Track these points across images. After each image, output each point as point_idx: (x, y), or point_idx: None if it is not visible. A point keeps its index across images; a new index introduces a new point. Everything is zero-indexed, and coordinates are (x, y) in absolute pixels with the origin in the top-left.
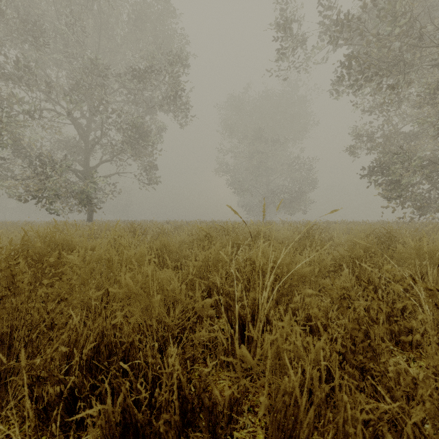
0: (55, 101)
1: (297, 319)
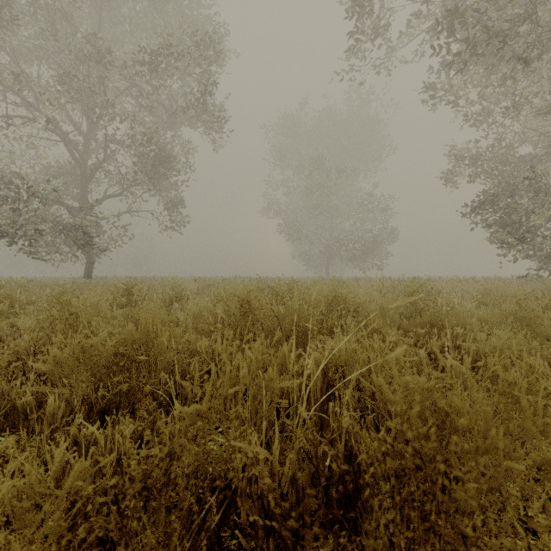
0: (36, 108)
1: None
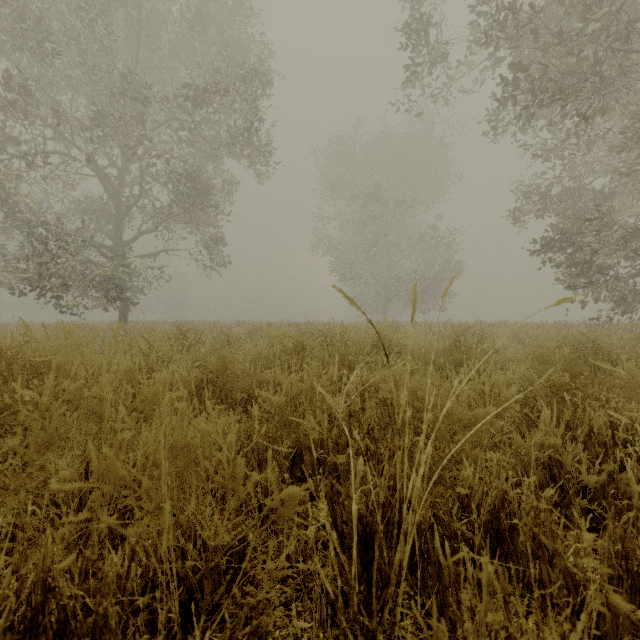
0: (70, 141)
1: (472, 518)
